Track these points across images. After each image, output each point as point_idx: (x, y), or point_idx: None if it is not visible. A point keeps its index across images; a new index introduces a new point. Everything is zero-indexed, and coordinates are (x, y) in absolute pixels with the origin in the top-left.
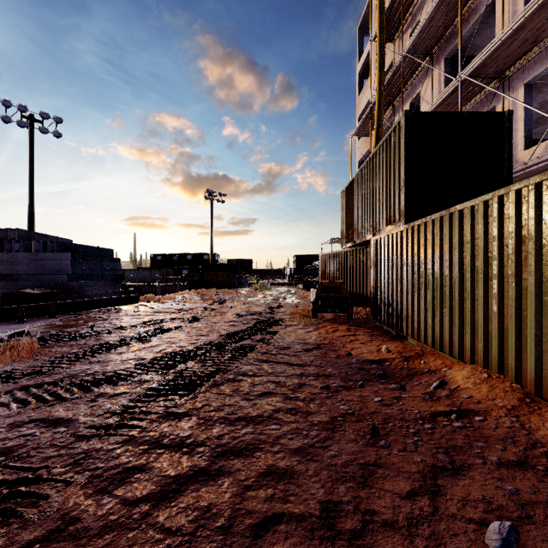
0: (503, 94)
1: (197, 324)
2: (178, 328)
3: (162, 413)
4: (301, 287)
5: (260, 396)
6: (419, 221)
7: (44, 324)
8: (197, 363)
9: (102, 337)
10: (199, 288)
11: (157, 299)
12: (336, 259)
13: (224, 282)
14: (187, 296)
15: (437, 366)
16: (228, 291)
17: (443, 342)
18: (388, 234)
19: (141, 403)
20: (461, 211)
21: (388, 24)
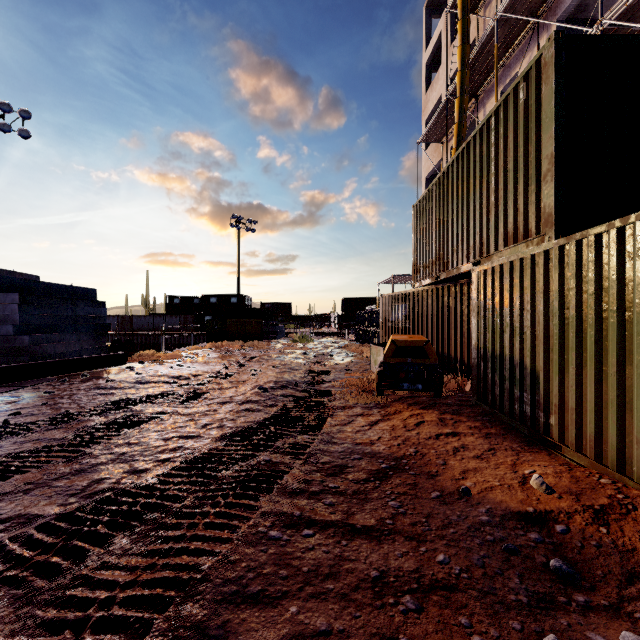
0: None
1: (193, 406)
2: (155, 418)
3: None
4: (352, 338)
5: None
6: (600, 227)
7: None
8: (139, 539)
9: (6, 443)
10: (219, 341)
11: (157, 357)
12: (405, 303)
13: (253, 333)
14: (200, 352)
15: None
16: (257, 344)
17: None
18: (511, 259)
19: None
20: None
21: None
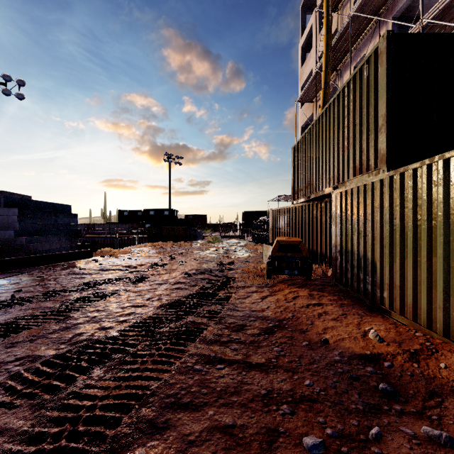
0: None
1: (140, 286)
2: (114, 294)
3: None
4: (250, 239)
5: None
6: (416, 164)
7: None
8: (109, 370)
9: (14, 310)
10: (156, 241)
11: (113, 253)
12: (287, 215)
13: (180, 236)
14: (143, 249)
15: None
16: (183, 244)
17: None
18: (358, 185)
19: None
20: None
21: None
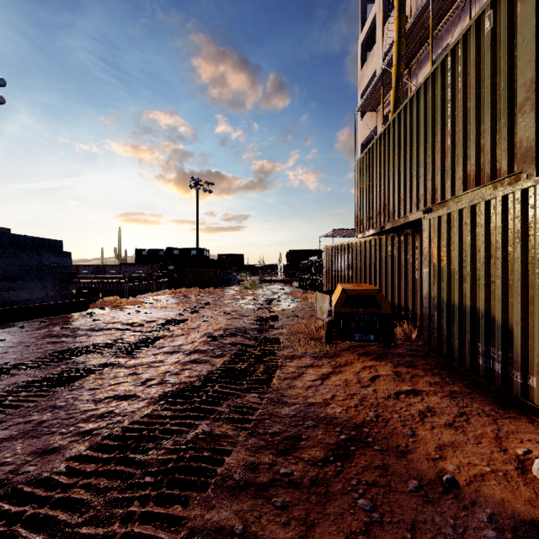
0: None
1: (139, 356)
2: (93, 372)
3: None
4: (297, 285)
5: None
6: None
7: None
8: None
9: None
10: (179, 288)
11: (118, 303)
12: (348, 253)
13: (209, 280)
14: (160, 298)
15: None
16: (212, 291)
17: None
18: (474, 202)
19: None
20: None
21: None
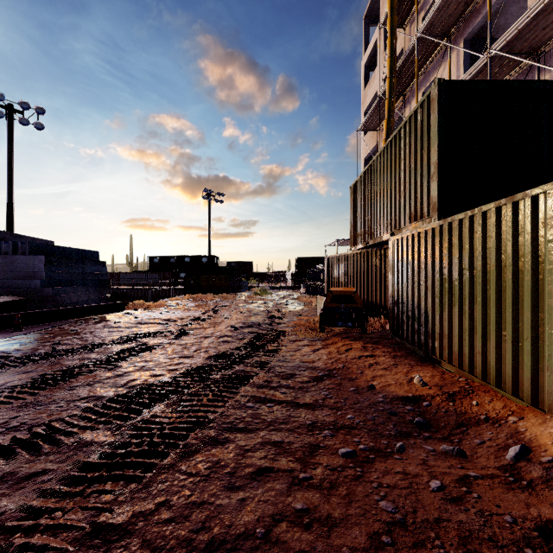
0: (547, 67)
1: (184, 339)
2: (159, 346)
3: (83, 527)
4: (304, 291)
5: (252, 477)
6: (460, 215)
7: (3, 339)
8: (169, 406)
9: (61, 360)
10: (195, 293)
11: (147, 306)
12: (344, 263)
13: (222, 287)
14: (180, 302)
15: (498, 412)
16: (226, 296)
17: (501, 375)
18: (413, 232)
19: (59, 500)
20: (536, 198)
21: (399, 6)
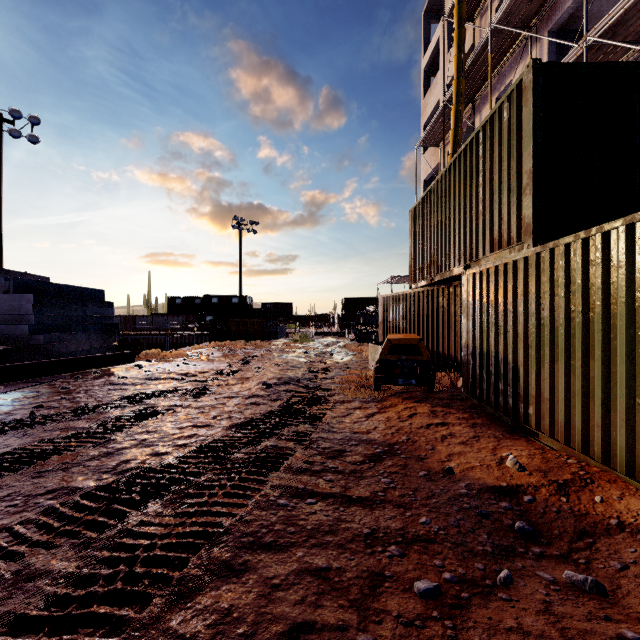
0: None
1: (202, 400)
2: (168, 410)
3: None
4: (352, 338)
5: None
6: (568, 238)
7: None
8: (168, 505)
9: (36, 431)
10: (222, 340)
11: (163, 356)
12: (403, 304)
13: (255, 332)
14: (204, 351)
15: (635, 515)
16: (259, 344)
17: (633, 459)
18: (496, 264)
19: None
20: None
21: None
